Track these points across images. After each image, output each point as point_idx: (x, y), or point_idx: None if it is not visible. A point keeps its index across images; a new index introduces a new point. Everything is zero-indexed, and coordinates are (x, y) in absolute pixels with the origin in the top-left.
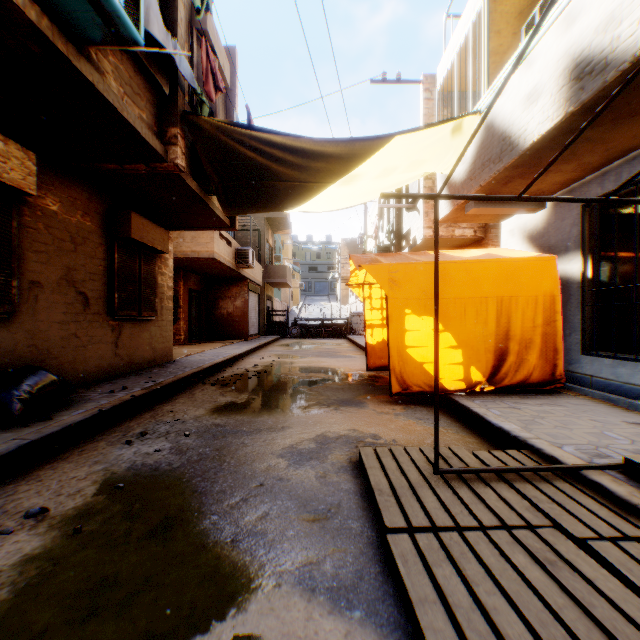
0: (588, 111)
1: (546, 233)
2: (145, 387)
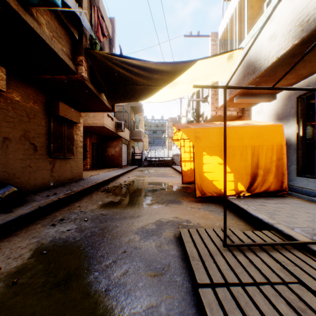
0: (305, 43)
1: (276, 112)
2: (66, 193)
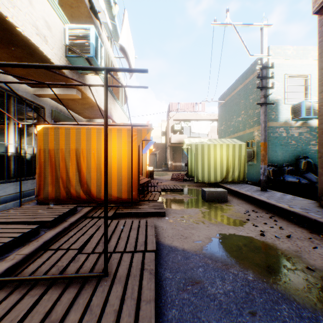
0: None
1: None
2: None
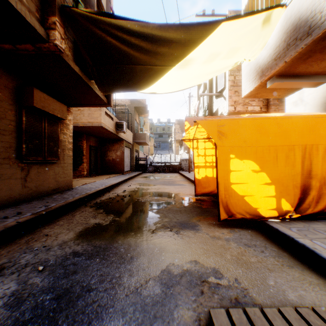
0: None
1: None
2: (36, 212)
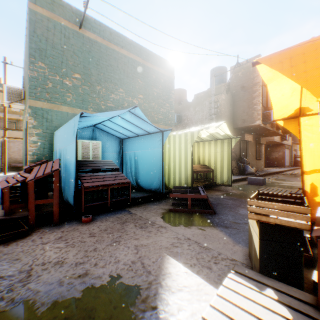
0: None
1: None
2: (266, 172)
